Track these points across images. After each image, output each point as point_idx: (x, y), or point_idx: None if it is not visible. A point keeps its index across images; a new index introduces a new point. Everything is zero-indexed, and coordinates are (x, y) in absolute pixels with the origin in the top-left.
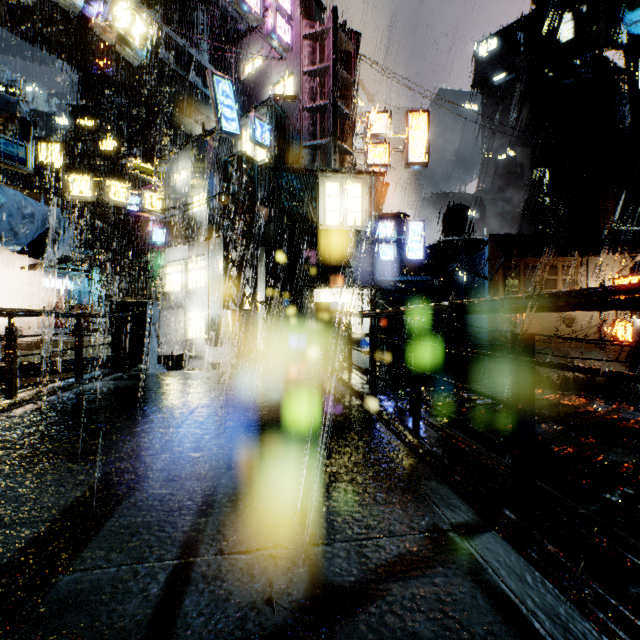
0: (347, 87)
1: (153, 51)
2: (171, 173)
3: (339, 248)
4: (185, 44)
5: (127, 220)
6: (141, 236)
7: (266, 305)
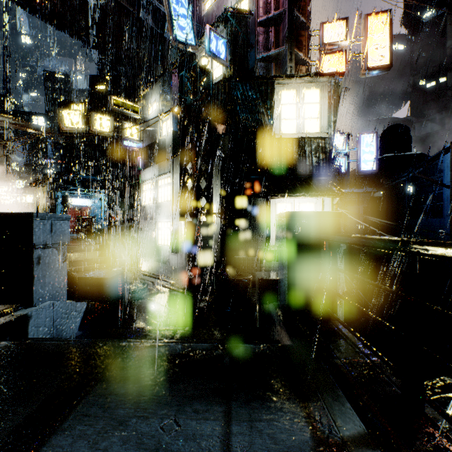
0: None
1: (135, 13)
2: (146, 107)
3: (295, 157)
4: (160, 6)
5: (127, 155)
6: (135, 166)
7: (221, 216)
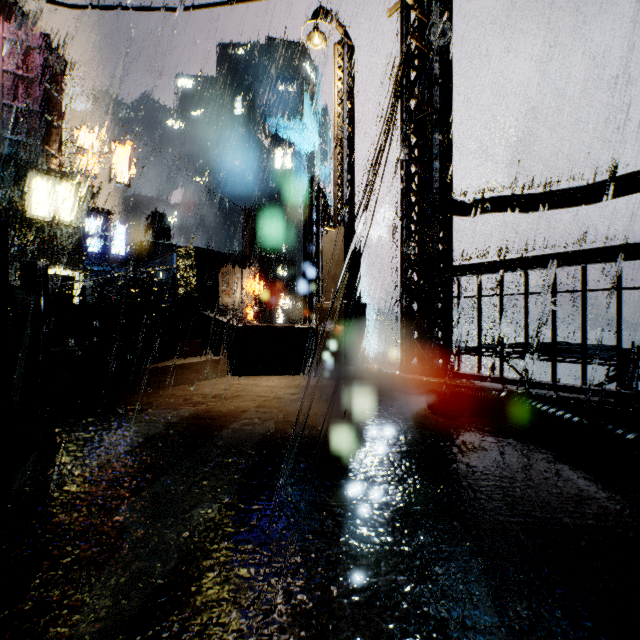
0: (54, 100)
1: None
2: None
3: (48, 236)
4: None
5: None
6: None
7: None
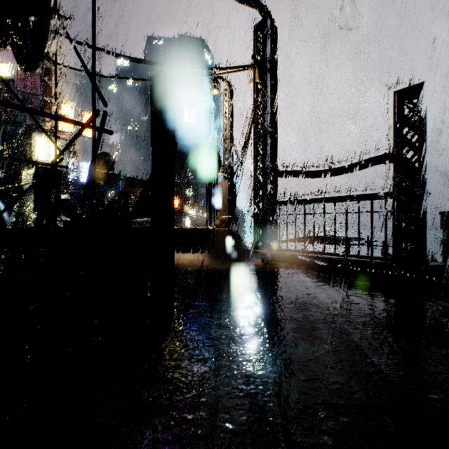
0: (47, 86)
1: None
2: None
3: None
4: None
5: None
6: None
7: None
